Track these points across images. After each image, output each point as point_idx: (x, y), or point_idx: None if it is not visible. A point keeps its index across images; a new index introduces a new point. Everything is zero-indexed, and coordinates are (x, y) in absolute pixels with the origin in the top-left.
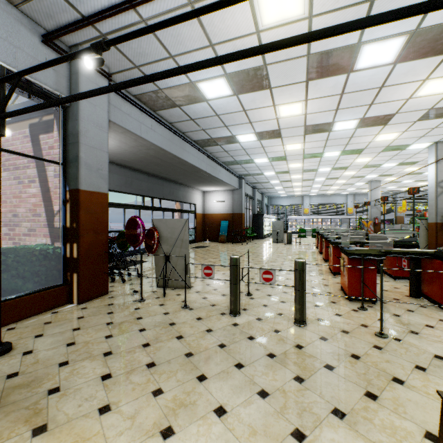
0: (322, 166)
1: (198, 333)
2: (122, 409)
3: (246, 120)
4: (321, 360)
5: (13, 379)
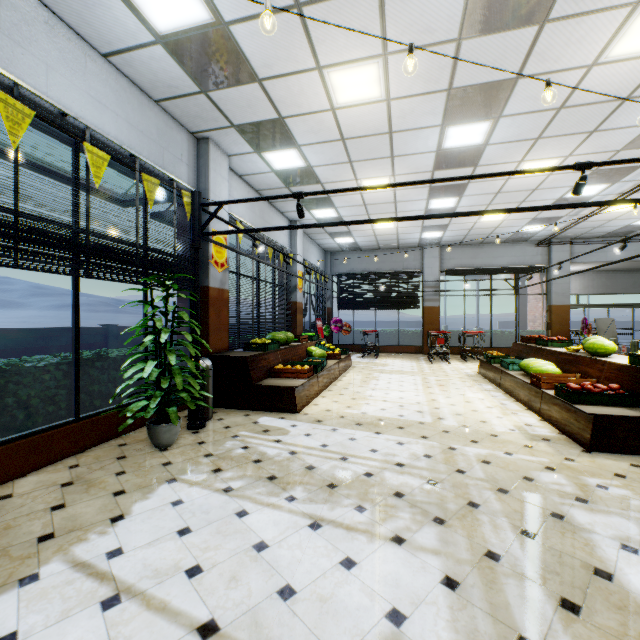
0: None
1: None
2: None
3: None
4: None
5: None
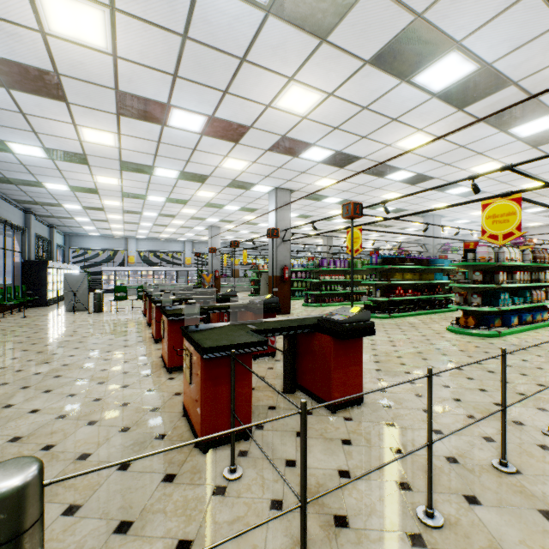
0: (153, 192)
1: None
2: None
3: None
4: None
5: None
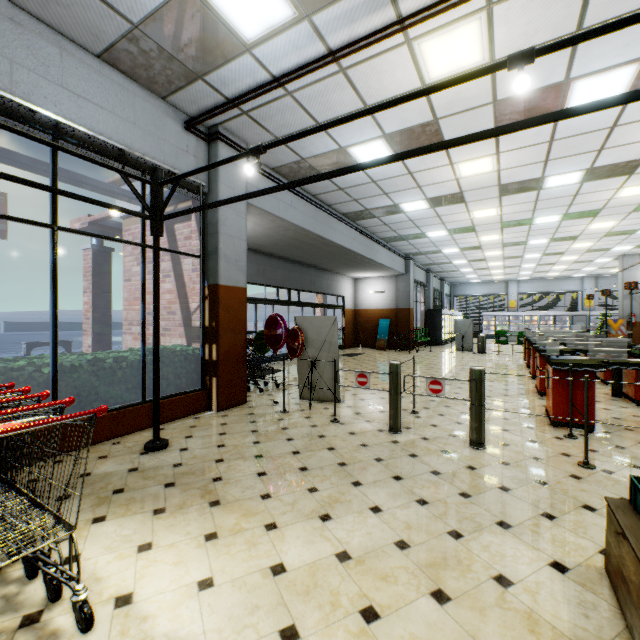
0: (533, 237)
1: (351, 447)
2: (282, 498)
3: (412, 185)
4: (496, 482)
5: (179, 468)
